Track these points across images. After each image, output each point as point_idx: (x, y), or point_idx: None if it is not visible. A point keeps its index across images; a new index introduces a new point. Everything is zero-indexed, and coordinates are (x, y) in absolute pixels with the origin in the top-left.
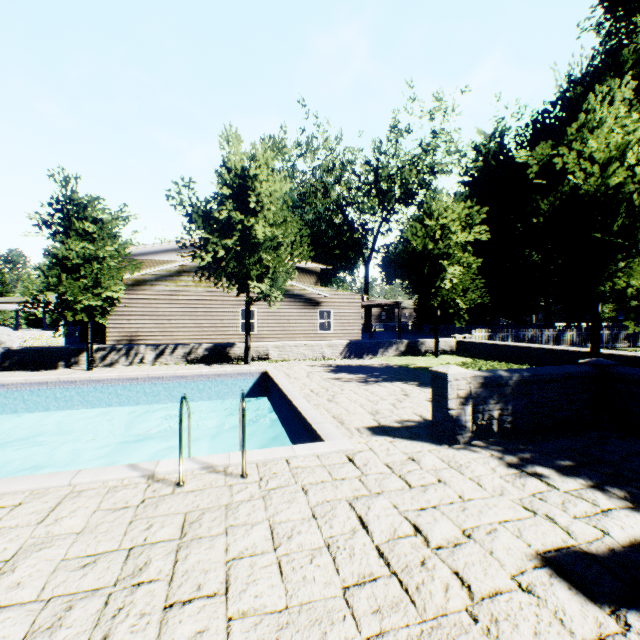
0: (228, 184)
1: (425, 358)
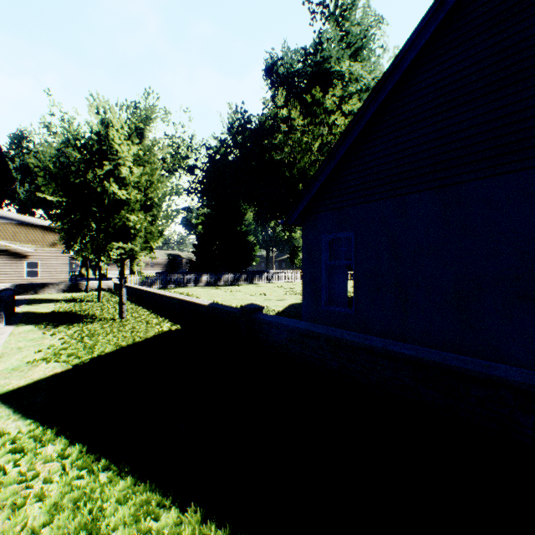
0: None
1: (75, 294)
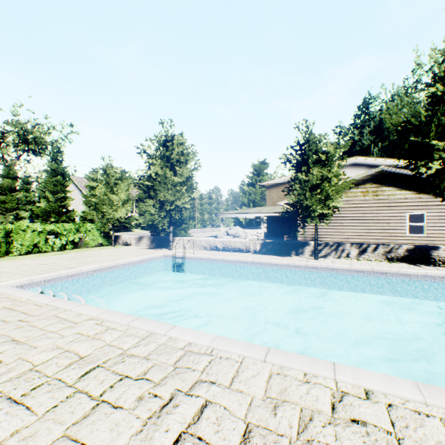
0: None
1: None
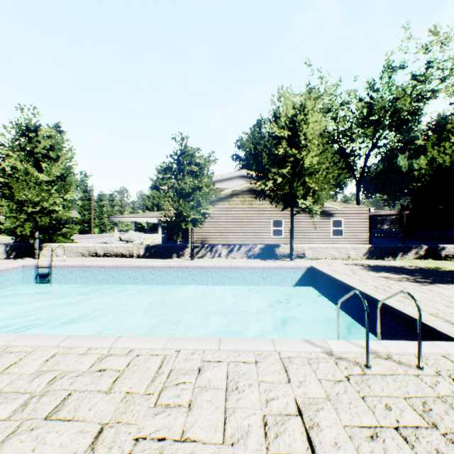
0: (283, 129)
1: (449, 262)
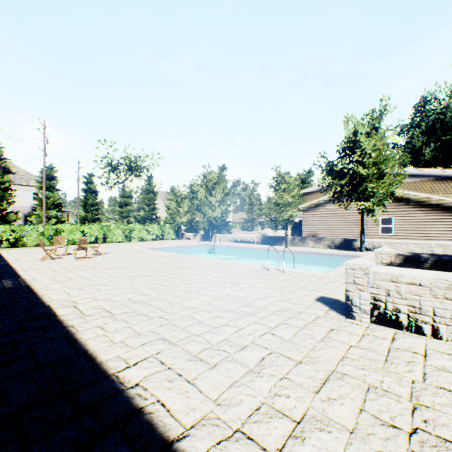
0: (342, 150)
1: None
